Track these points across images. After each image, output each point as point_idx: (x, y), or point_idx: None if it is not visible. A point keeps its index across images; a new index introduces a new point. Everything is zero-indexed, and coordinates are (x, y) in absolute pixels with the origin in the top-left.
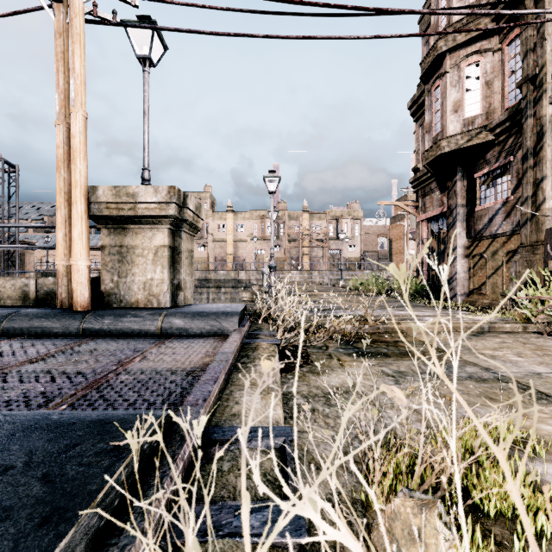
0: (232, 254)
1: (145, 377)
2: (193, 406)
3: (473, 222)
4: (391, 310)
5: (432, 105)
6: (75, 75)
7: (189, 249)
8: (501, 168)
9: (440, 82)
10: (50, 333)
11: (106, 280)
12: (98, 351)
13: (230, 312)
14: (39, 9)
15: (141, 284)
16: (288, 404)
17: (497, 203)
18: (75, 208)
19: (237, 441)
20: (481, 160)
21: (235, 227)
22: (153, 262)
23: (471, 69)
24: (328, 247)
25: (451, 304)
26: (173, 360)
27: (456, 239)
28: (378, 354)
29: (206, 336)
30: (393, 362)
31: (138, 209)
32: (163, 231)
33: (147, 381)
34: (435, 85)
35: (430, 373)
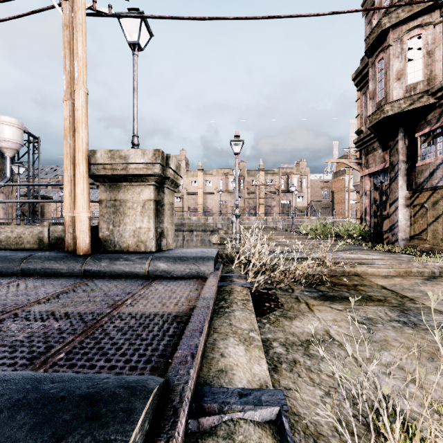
0: (202, 204)
1: (135, 322)
2: (183, 365)
3: (414, 176)
4: (341, 253)
5: (376, 75)
6: (78, 58)
7: (170, 202)
8: (442, 128)
9: (383, 54)
10: (58, 273)
11: (103, 229)
12: (96, 292)
13: (206, 257)
14: (51, 8)
15: (131, 232)
16: (268, 354)
17: (438, 159)
18: (78, 169)
19: (229, 408)
20: (422, 121)
21: (205, 182)
22: (141, 213)
23: (413, 41)
24: (280, 198)
25: (394, 248)
26: (159, 303)
27: (398, 191)
28: (342, 298)
29: (186, 278)
30: (359, 307)
31: (129, 169)
32: (149, 187)
33: (137, 326)
34: (379, 58)
35: (400, 321)
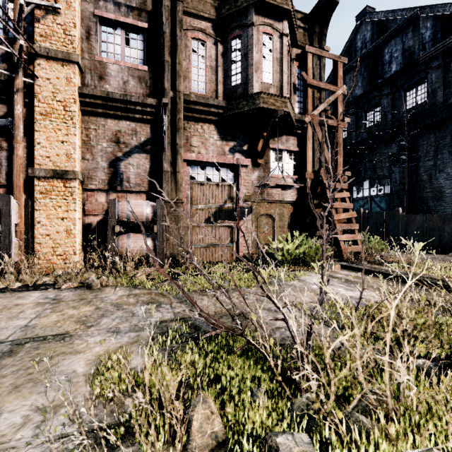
0: None
1: None
2: None
3: None
4: None
5: None
6: None
7: None
8: None
9: None
10: None
11: None
12: None
13: None
14: None
15: None
16: None
17: None
18: None
19: None
20: None
21: None
22: None
23: None
24: None
25: None
26: None
27: None
28: None
29: None
30: None
31: None
32: None
33: None
34: None
35: None
